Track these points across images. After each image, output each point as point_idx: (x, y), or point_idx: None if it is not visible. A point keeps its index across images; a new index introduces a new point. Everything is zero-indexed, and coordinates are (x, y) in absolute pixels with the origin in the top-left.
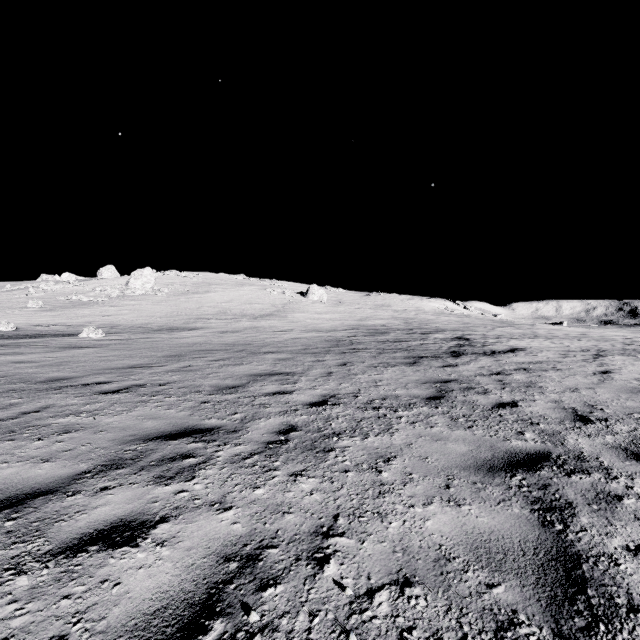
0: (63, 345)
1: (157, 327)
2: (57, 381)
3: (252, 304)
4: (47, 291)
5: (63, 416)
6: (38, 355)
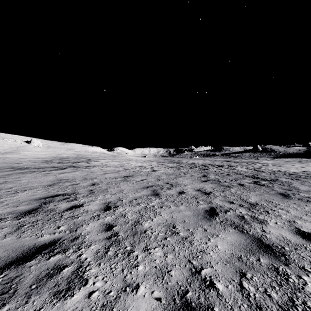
0: None
1: None
2: None
3: None
4: None
5: None
6: None
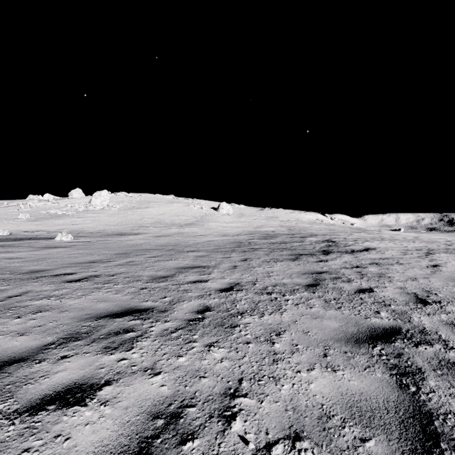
0: (43, 246)
1: (111, 233)
2: (36, 272)
3: (179, 216)
4: (33, 207)
5: (38, 299)
6: (24, 253)
